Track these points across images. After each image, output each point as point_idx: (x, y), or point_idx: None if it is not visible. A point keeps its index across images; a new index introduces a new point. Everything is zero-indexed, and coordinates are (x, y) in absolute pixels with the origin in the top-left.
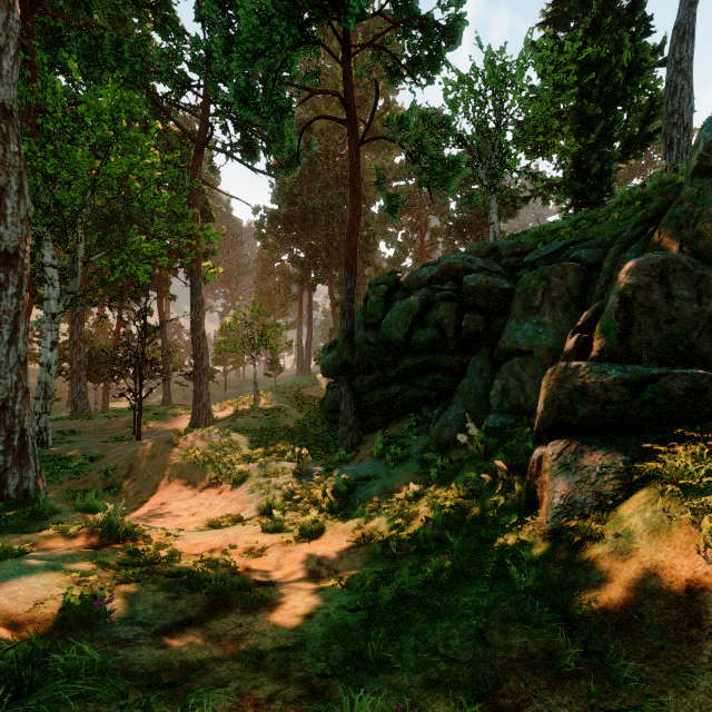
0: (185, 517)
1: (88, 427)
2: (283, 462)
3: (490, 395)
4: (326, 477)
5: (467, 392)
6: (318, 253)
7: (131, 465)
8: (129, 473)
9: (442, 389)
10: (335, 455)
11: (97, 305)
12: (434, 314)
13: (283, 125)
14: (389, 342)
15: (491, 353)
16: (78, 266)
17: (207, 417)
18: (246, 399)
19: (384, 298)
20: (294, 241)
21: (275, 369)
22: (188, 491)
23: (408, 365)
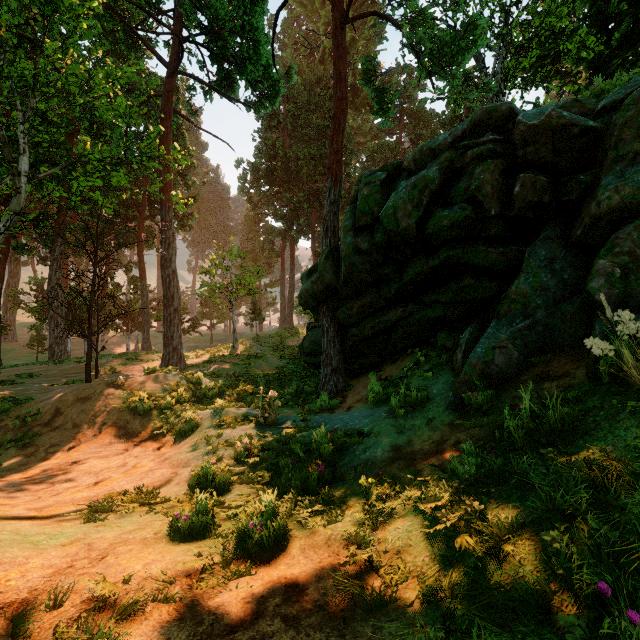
0: (78, 489)
1: (51, 371)
2: (245, 408)
3: (590, 287)
4: (301, 430)
5: (529, 294)
6: (300, 205)
7: (58, 410)
8: (53, 419)
9: (470, 304)
10: (315, 402)
11: (83, 255)
12: (465, 183)
13: (259, 41)
14: (392, 238)
15: (563, 234)
16: (21, 182)
17: (178, 362)
18: (224, 347)
19: (381, 188)
20: (277, 197)
21: (256, 319)
22: (120, 444)
23: (419, 271)
